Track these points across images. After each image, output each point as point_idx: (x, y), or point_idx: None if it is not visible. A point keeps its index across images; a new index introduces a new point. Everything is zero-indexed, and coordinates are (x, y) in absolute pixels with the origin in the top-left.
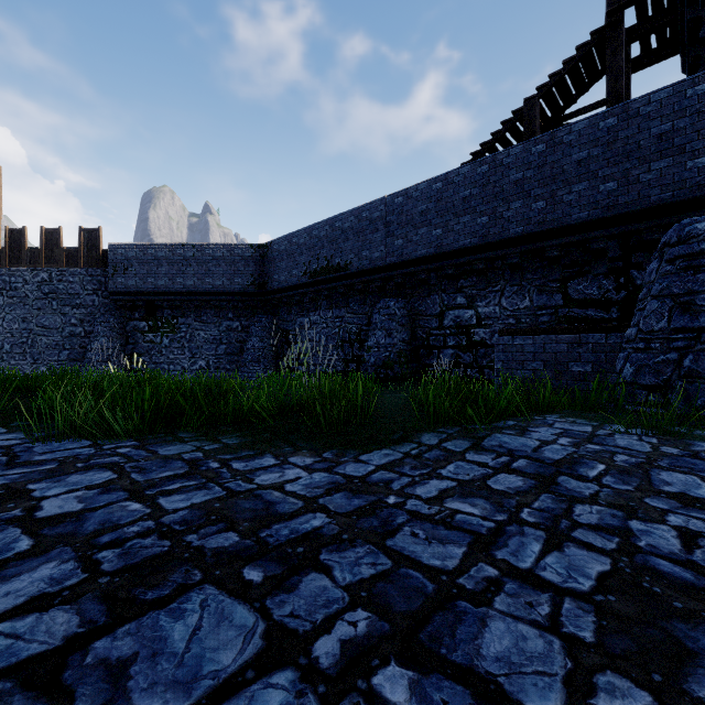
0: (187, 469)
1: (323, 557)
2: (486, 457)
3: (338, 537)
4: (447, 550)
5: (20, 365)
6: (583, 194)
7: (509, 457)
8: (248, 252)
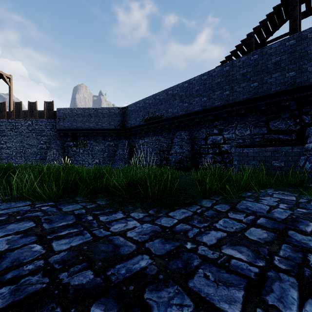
0: (74, 221)
1: (146, 296)
2: (240, 216)
3: (156, 276)
4: (231, 293)
5: (19, 161)
6: (277, 78)
7: (254, 216)
8: (117, 111)
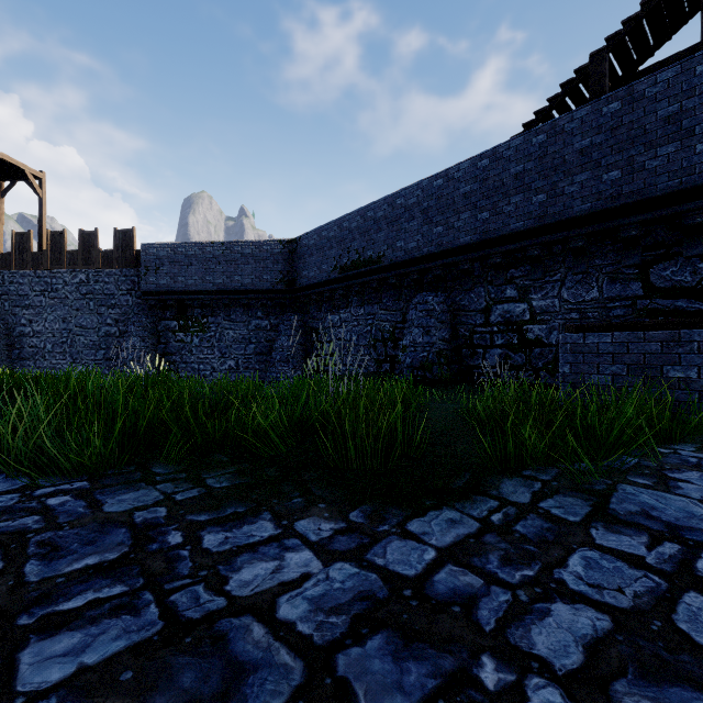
0: (126, 550)
1: None
2: (632, 541)
3: None
4: None
5: (60, 364)
6: (673, 157)
7: (678, 545)
8: (277, 248)
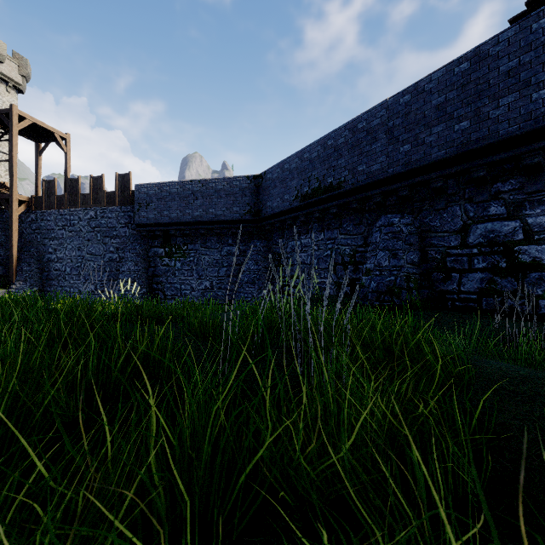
0: None
1: None
2: None
3: None
4: None
5: (76, 284)
6: None
7: None
8: (245, 183)
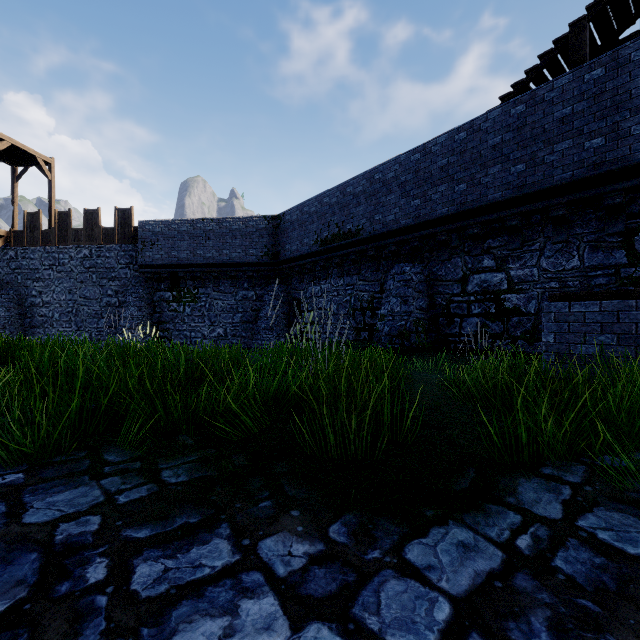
0: (22, 595)
1: None
2: None
3: None
4: None
5: (66, 331)
6: None
7: None
8: (262, 224)
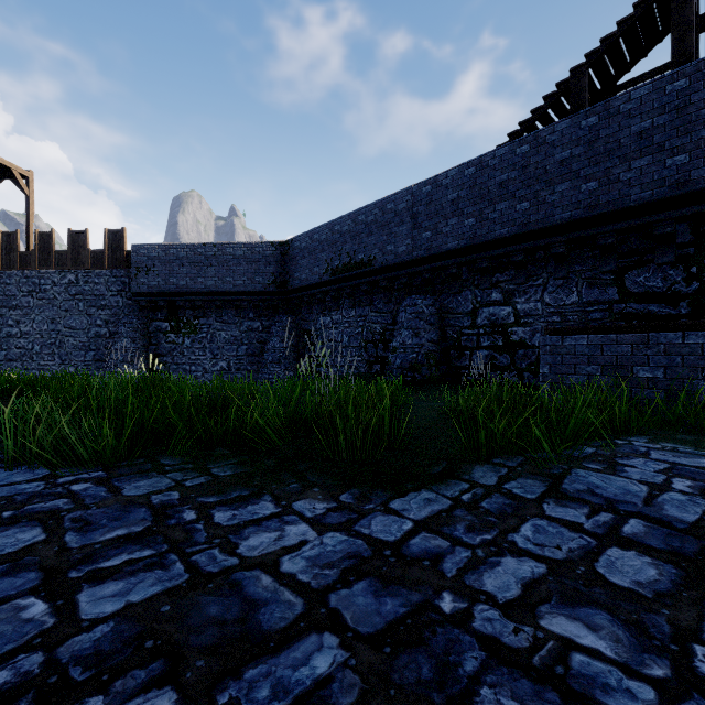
0: (149, 524)
1: None
2: (575, 512)
3: None
4: None
5: (49, 365)
6: (645, 170)
7: (612, 514)
8: (269, 250)
